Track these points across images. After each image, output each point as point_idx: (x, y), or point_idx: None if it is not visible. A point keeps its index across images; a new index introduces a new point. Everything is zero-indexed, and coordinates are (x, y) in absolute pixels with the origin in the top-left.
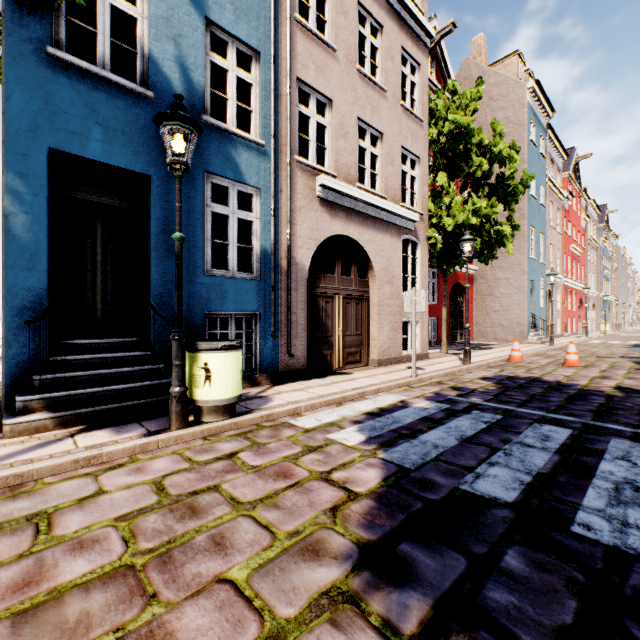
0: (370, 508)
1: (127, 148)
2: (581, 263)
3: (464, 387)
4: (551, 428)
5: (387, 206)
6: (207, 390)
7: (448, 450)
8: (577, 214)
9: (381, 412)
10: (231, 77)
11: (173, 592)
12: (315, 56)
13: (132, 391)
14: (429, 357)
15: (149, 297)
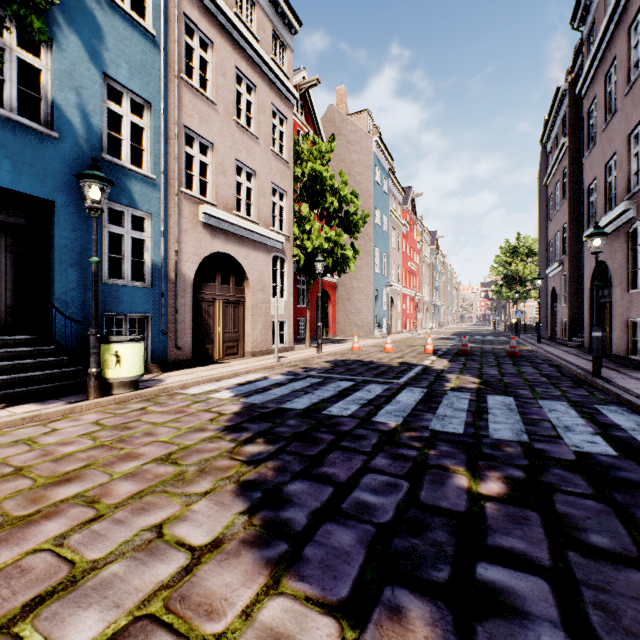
0: (232, 417)
1: (34, 178)
2: (417, 276)
3: (310, 367)
4: (345, 382)
5: (259, 230)
6: (118, 370)
7: (282, 395)
8: (414, 238)
9: (248, 383)
10: (126, 121)
11: (133, 446)
12: (199, 108)
13: (43, 377)
14: (295, 349)
15: (53, 301)
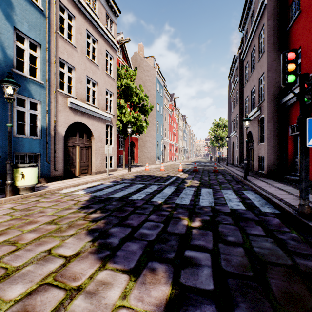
0: (84, 202)
1: None
2: (176, 135)
3: (124, 178)
4: (140, 185)
5: (99, 112)
6: (23, 182)
7: (110, 191)
8: (175, 118)
9: (93, 186)
10: (26, 53)
11: (33, 218)
12: (67, 49)
13: None
14: (117, 170)
15: None
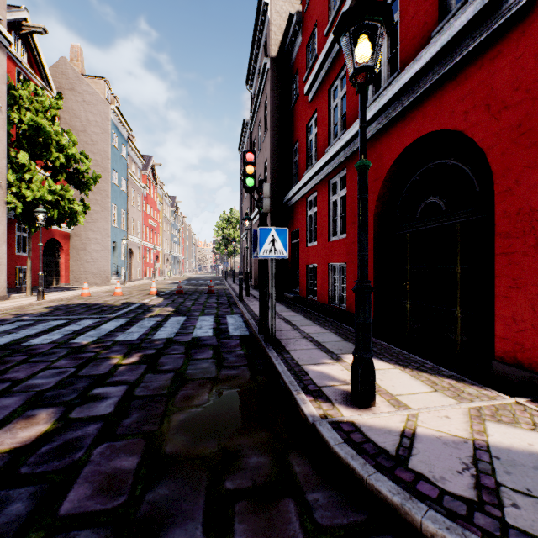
0: None
1: None
2: (158, 232)
3: (24, 313)
4: (59, 321)
5: None
6: None
7: None
8: (155, 200)
9: None
10: None
11: None
12: None
13: None
14: (10, 299)
15: None
